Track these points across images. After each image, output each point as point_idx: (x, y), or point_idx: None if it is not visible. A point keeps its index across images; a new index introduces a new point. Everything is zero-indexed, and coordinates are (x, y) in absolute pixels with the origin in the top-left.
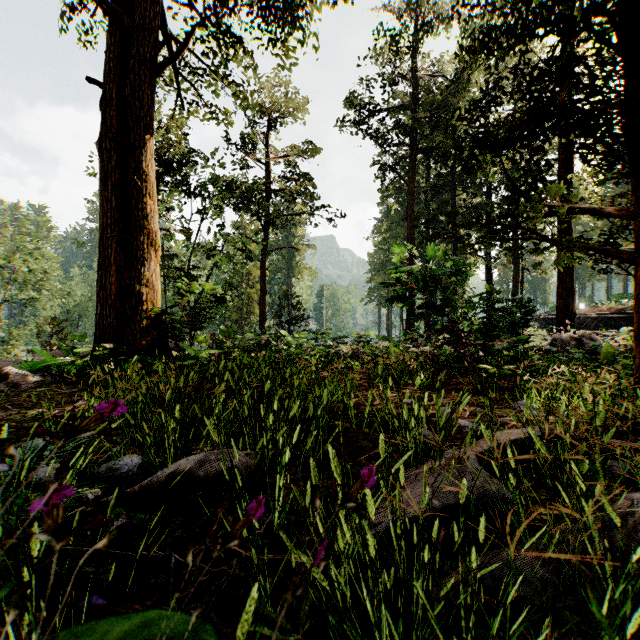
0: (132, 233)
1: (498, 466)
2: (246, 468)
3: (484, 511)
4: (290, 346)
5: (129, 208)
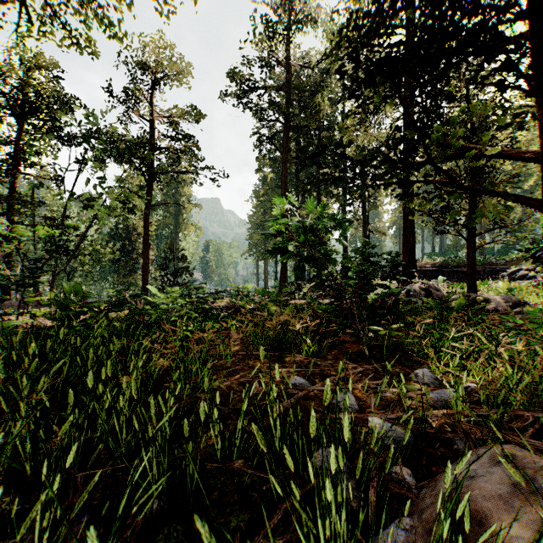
0: None
1: None
2: None
3: None
4: (152, 306)
5: None
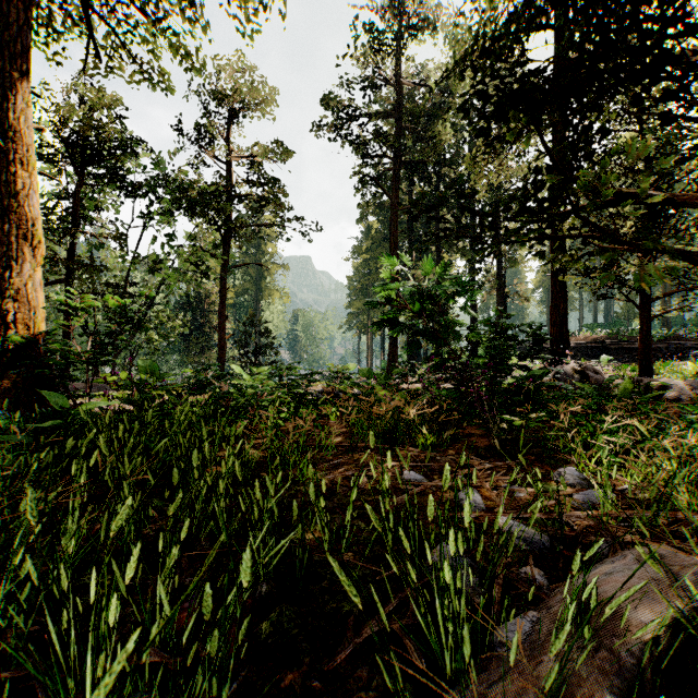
0: None
1: None
2: None
3: None
4: (239, 388)
5: None
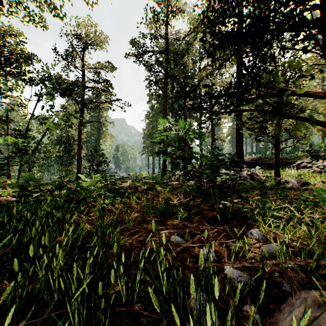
0: None
1: None
2: None
3: None
4: (81, 188)
5: None
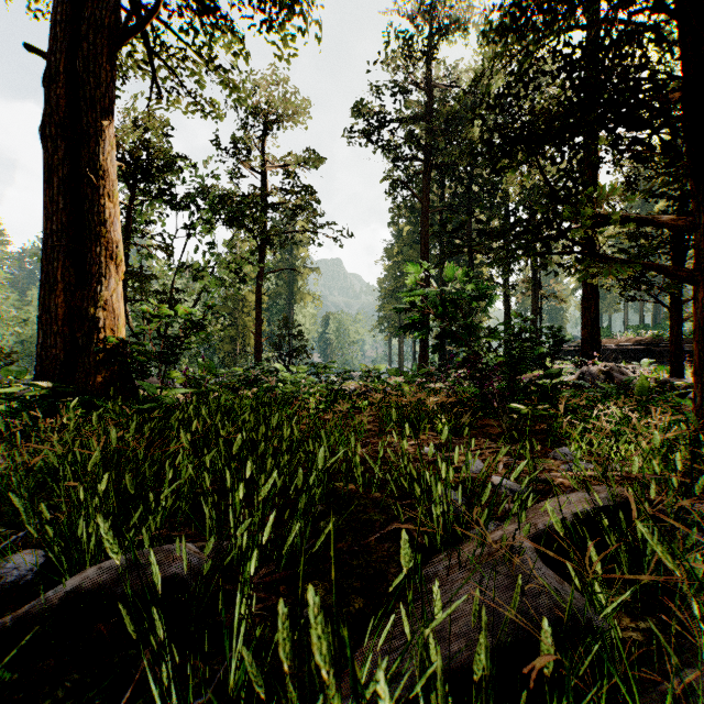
0: (85, 243)
1: (578, 572)
2: (196, 574)
3: (589, 691)
4: (285, 383)
5: (82, 211)
